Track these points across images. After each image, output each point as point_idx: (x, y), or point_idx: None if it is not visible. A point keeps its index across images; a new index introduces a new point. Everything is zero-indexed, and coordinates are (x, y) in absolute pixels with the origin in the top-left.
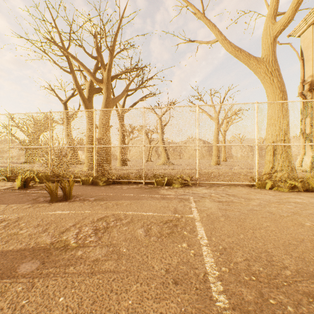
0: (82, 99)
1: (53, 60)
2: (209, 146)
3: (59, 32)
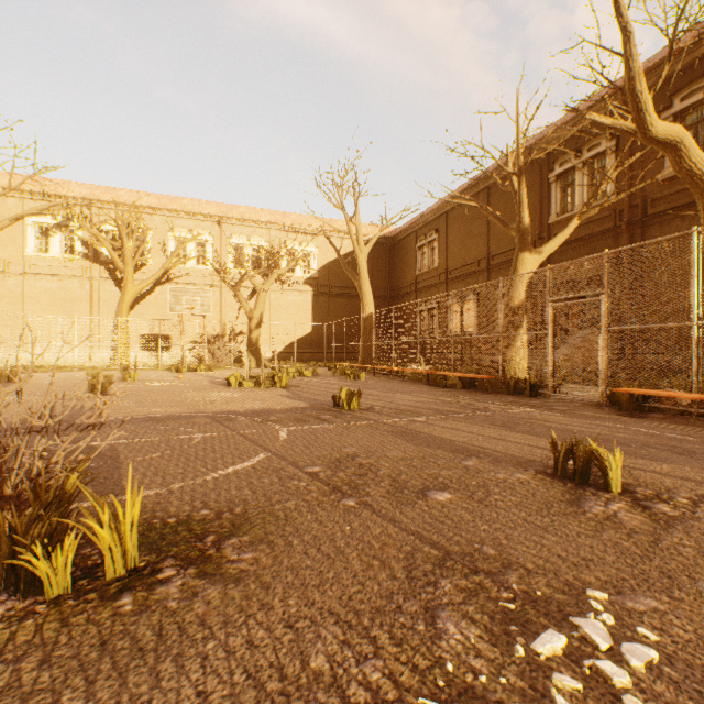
0: None
1: None
2: None
3: None
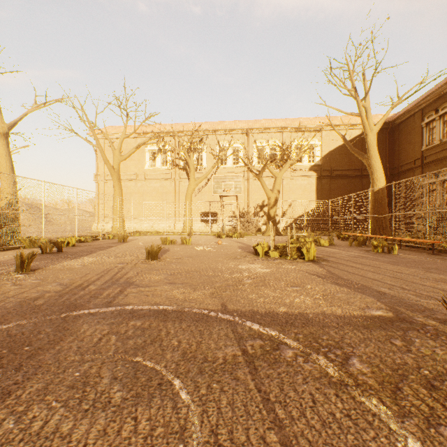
0: None
1: None
2: None
3: None
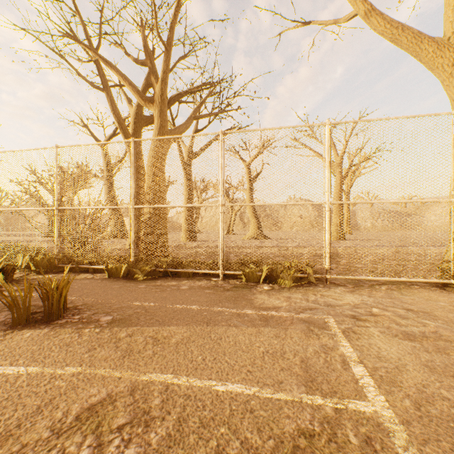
0: (123, 134)
1: (75, 69)
2: (322, 210)
3: (82, 20)
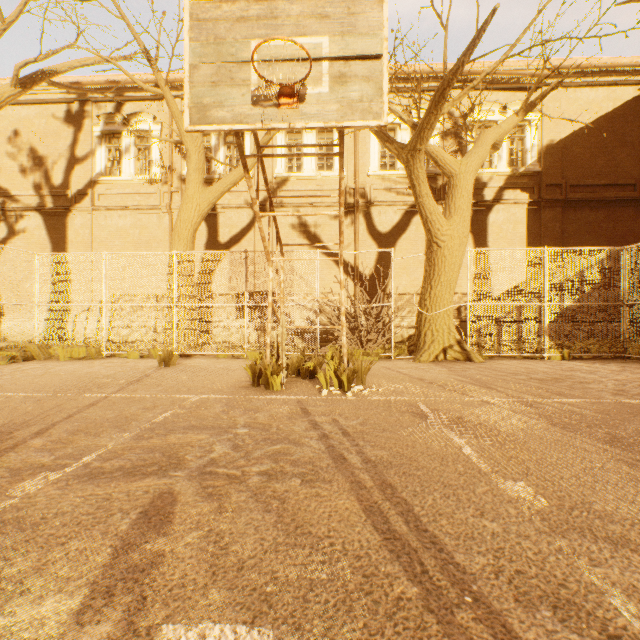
0: None
1: None
2: None
3: None
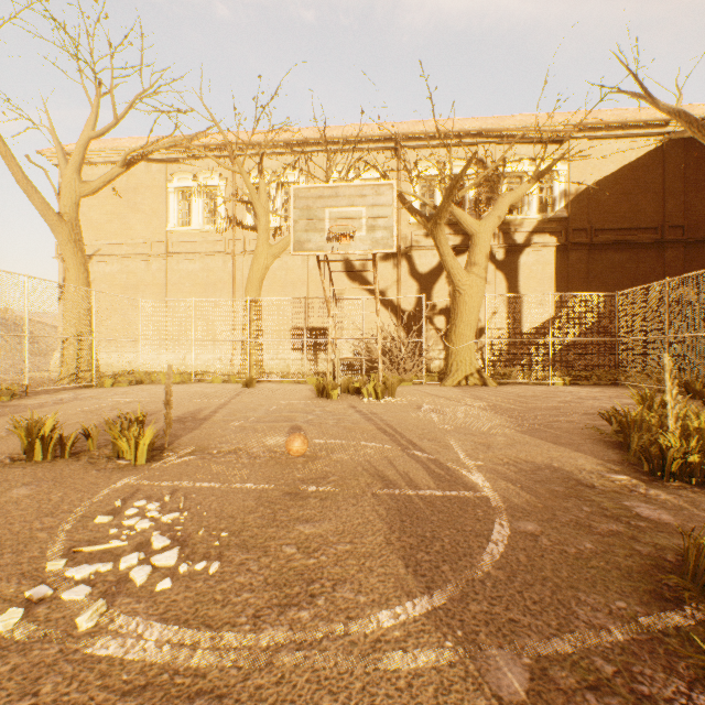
0: None
1: None
2: None
3: None
